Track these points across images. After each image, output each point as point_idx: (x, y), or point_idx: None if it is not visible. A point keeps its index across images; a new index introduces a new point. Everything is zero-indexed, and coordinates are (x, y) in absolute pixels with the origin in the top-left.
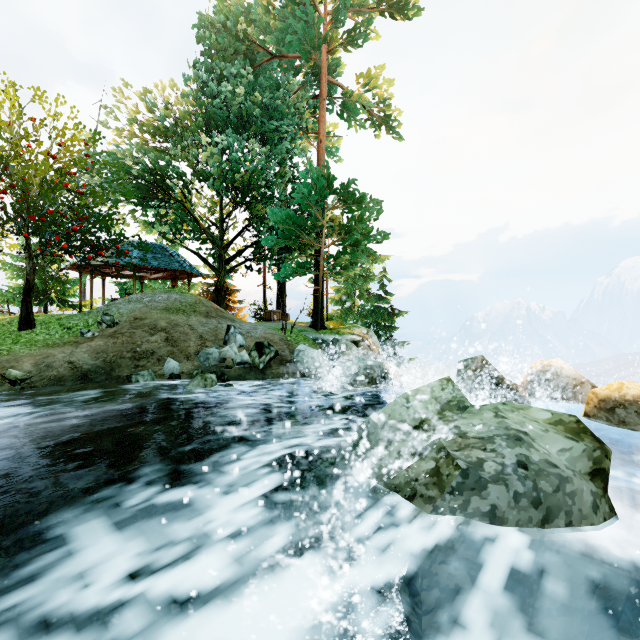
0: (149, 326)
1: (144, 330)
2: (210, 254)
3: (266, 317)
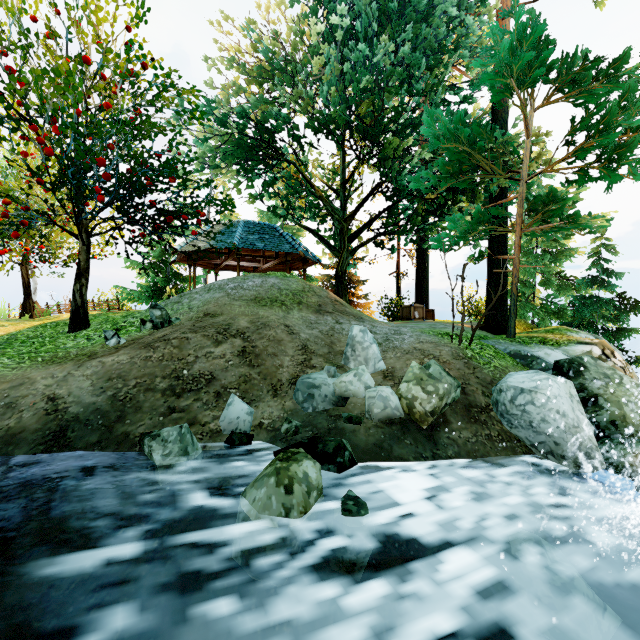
0: (218, 327)
1: (206, 334)
2: (330, 236)
3: (403, 314)
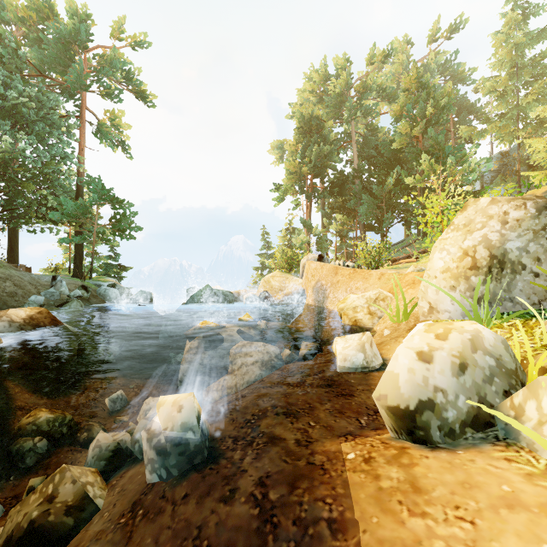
0: None
1: None
2: None
3: None
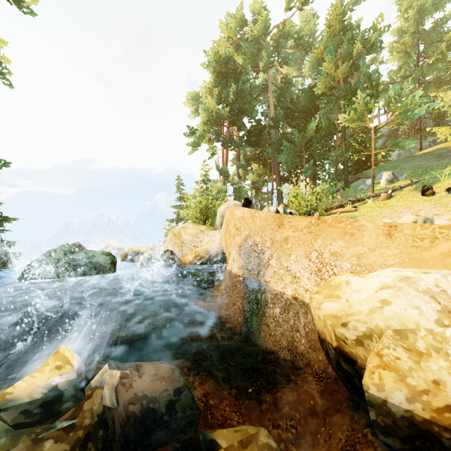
0: None
1: None
2: None
3: None
